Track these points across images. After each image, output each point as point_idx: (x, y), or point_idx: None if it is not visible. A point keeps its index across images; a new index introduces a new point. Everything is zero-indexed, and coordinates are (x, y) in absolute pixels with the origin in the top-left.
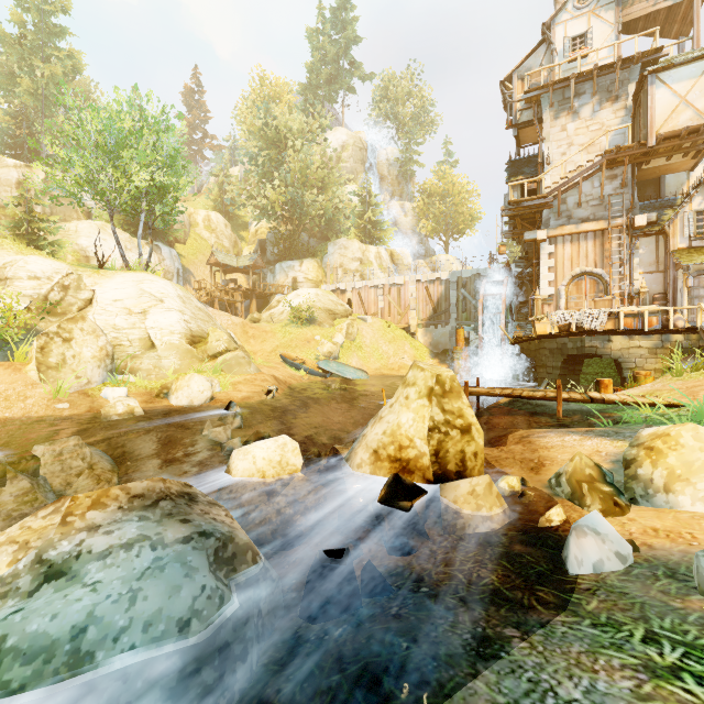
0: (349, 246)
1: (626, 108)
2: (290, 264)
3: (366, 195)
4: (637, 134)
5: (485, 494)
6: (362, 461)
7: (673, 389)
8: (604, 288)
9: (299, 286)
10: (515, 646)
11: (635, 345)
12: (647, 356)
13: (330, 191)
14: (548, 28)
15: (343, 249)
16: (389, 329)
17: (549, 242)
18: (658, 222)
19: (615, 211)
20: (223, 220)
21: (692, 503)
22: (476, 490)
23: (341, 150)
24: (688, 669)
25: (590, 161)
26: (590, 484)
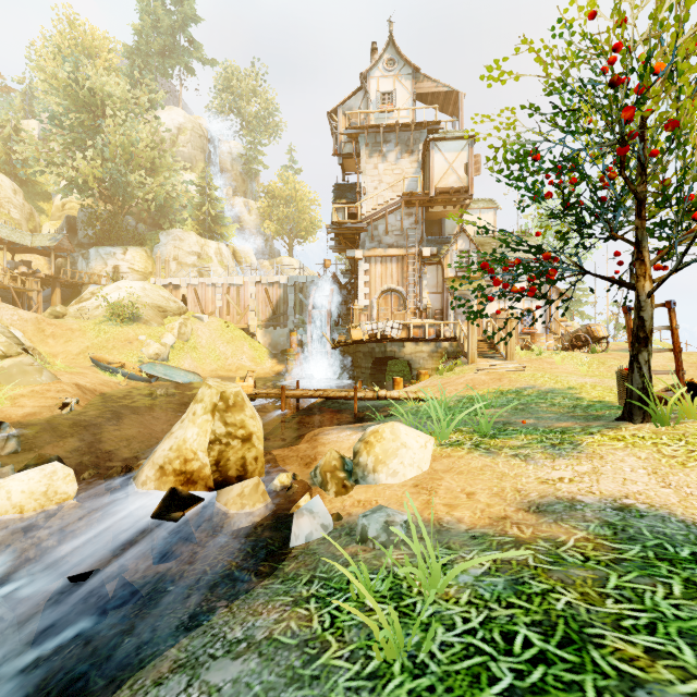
0: (185, 239)
1: (418, 161)
2: (111, 251)
3: (206, 186)
4: (425, 184)
5: (251, 494)
6: (147, 478)
7: (434, 386)
8: (404, 303)
9: (123, 277)
10: (218, 613)
11: (420, 350)
12: (427, 359)
13: (162, 176)
14: (365, 78)
15: (178, 240)
16: (228, 329)
17: (365, 261)
18: (438, 255)
19: (411, 242)
20: (11, 184)
21: (386, 478)
22: (245, 491)
23: (177, 132)
24: (317, 595)
25: (393, 199)
26: (332, 473)
